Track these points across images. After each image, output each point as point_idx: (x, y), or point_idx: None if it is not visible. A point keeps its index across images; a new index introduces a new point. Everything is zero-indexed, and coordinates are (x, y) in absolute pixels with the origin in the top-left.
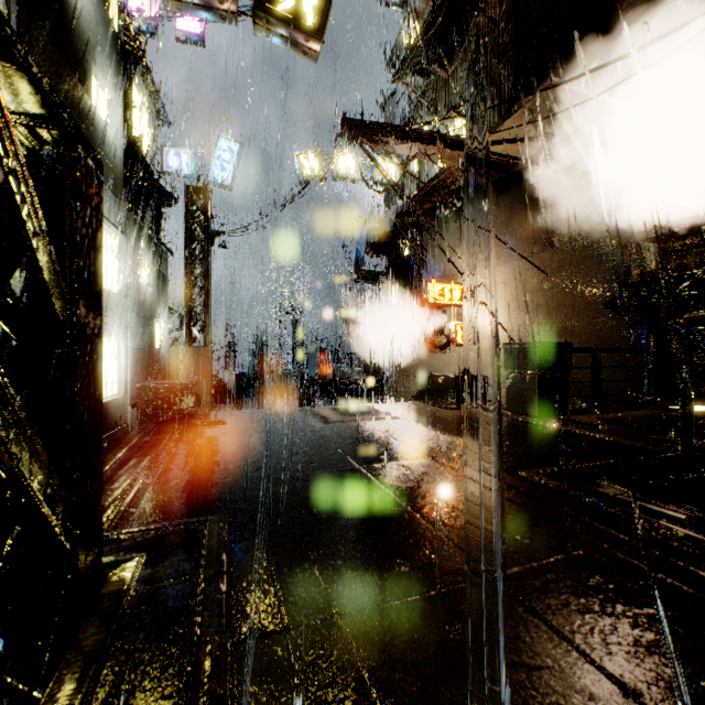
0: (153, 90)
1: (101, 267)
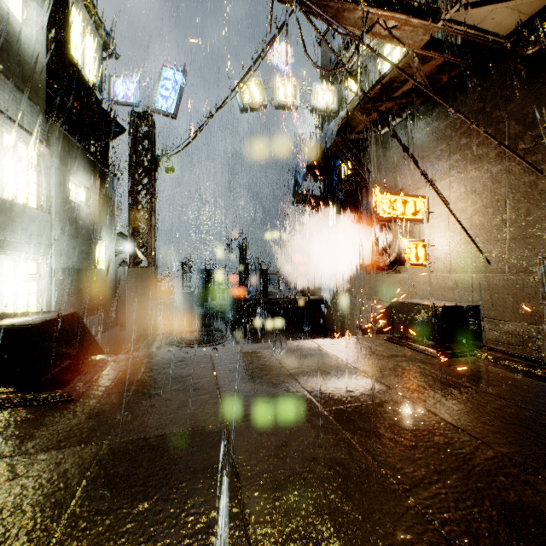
0: (94, 14)
1: None
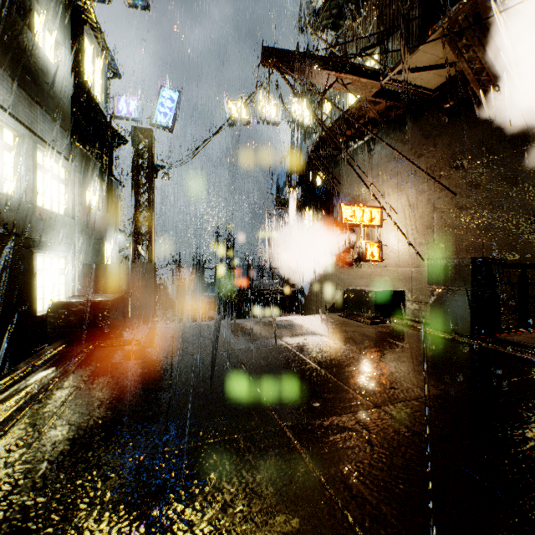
0: (103, 44)
1: None
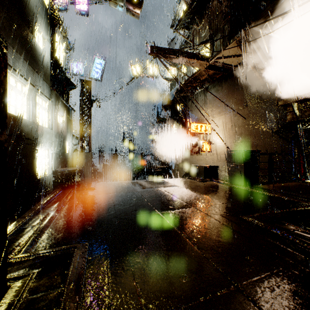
0: (65, 36)
1: (6, 104)
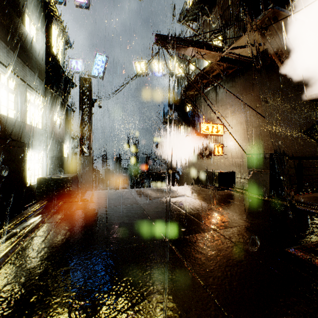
0: (63, 29)
1: None
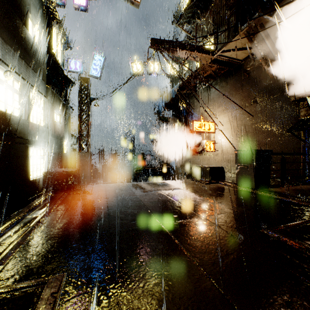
0: (62, 31)
1: None
